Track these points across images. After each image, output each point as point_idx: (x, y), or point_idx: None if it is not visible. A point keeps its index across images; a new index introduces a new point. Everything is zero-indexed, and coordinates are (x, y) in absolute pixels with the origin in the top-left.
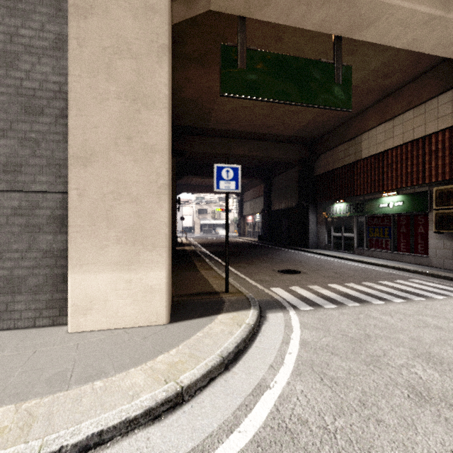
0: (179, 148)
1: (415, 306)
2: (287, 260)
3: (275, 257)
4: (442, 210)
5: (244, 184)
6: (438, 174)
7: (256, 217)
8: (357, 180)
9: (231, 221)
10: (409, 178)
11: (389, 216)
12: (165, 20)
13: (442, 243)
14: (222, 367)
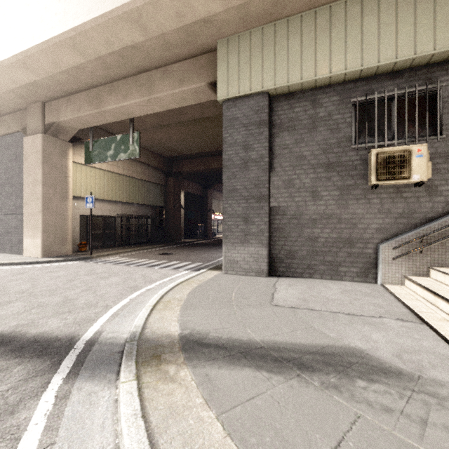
0: (176, 171)
1: (124, 267)
2: (208, 250)
3: (210, 248)
4: None
5: None
6: None
7: None
8: None
9: None
10: None
11: None
12: (41, 154)
13: None
14: (19, 264)
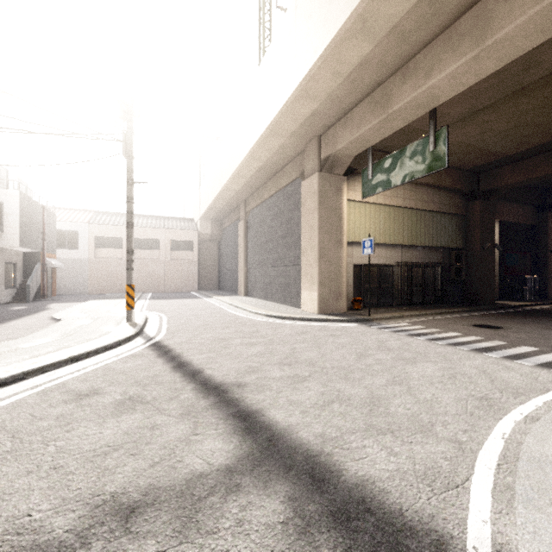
0: (486, 188)
1: (427, 344)
2: None
3: None
4: None
5: None
6: None
7: None
8: None
9: None
10: None
11: None
12: (317, 195)
13: None
14: (299, 320)
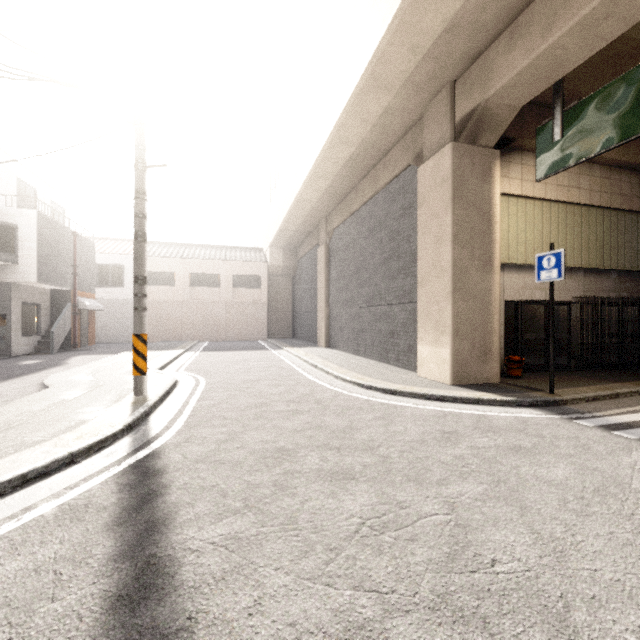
0: None
1: None
2: None
3: None
4: None
5: None
6: None
7: None
8: None
9: None
10: None
11: None
12: (449, 183)
13: None
14: (423, 398)
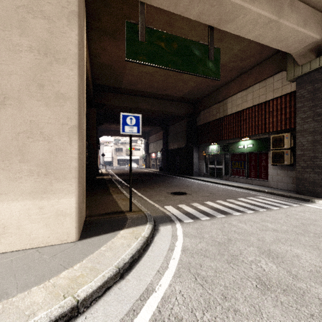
0: (98, 102)
1: (260, 215)
2: (177, 184)
3: (170, 183)
4: (276, 150)
5: (149, 130)
6: (274, 126)
7: (158, 154)
8: (225, 129)
9: (140, 157)
10: (256, 128)
11: (244, 154)
12: None
13: (276, 171)
14: (118, 276)
